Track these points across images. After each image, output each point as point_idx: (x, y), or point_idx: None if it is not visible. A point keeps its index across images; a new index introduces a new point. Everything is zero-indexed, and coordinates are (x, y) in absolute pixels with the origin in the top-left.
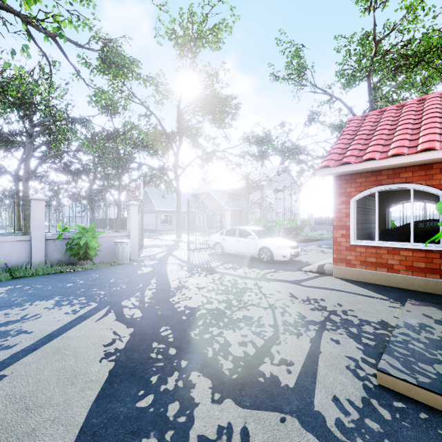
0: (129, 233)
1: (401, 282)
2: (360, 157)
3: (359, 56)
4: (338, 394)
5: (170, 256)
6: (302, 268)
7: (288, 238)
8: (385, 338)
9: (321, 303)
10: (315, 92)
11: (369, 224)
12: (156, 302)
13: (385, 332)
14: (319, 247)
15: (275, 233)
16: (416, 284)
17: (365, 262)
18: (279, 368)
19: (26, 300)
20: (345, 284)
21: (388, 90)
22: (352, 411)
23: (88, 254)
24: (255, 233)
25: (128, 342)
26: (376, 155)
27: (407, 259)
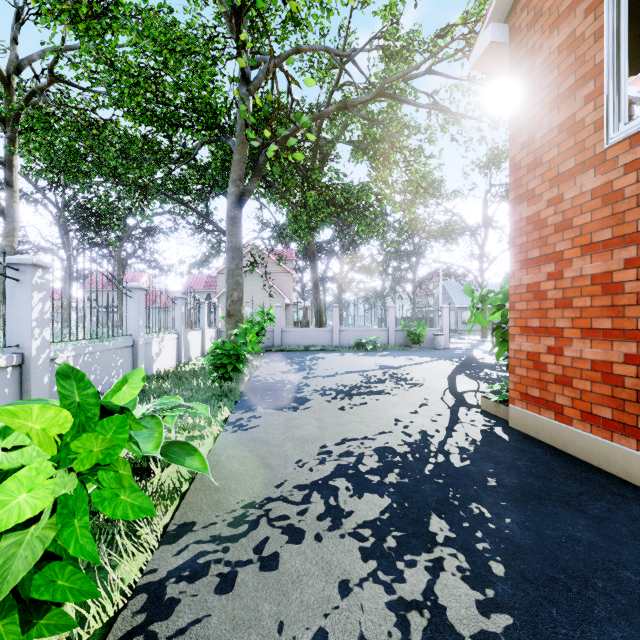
0: (442, 329)
1: None
2: None
3: None
4: None
5: (474, 348)
6: None
7: None
8: None
9: None
10: None
11: None
12: (468, 360)
13: None
14: None
15: None
16: None
17: None
18: None
19: (405, 355)
20: None
21: None
22: None
23: (419, 340)
24: None
25: (459, 364)
26: None
27: None
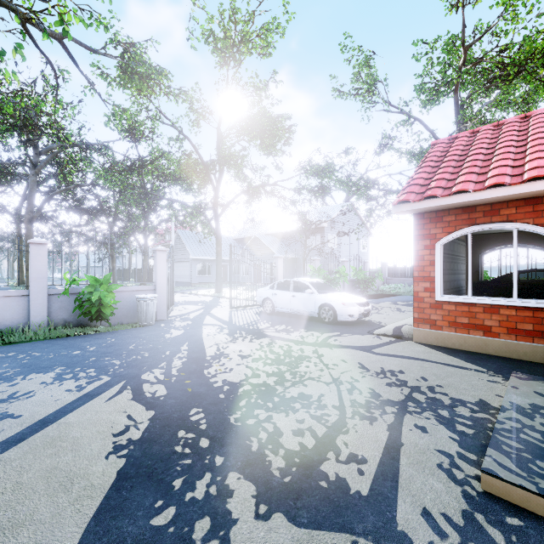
0: (155, 287)
1: (501, 348)
2: (448, 188)
3: (444, 65)
4: (429, 505)
5: (207, 315)
6: (373, 331)
7: (355, 293)
8: (487, 424)
9: (400, 376)
10: (389, 111)
11: (457, 275)
12: (186, 375)
13: (486, 416)
14: (394, 304)
15: (339, 287)
16: (520, 352)
17: (455, 323)
18: (347, 467)
19: (18, 373)
20: (430, 352)
21: (480, 107)
22: (450, 531)
23: (103, 313)
24: (314, 286)
25: (146, 431)
26: (470, 186)
27: (510, 319)
